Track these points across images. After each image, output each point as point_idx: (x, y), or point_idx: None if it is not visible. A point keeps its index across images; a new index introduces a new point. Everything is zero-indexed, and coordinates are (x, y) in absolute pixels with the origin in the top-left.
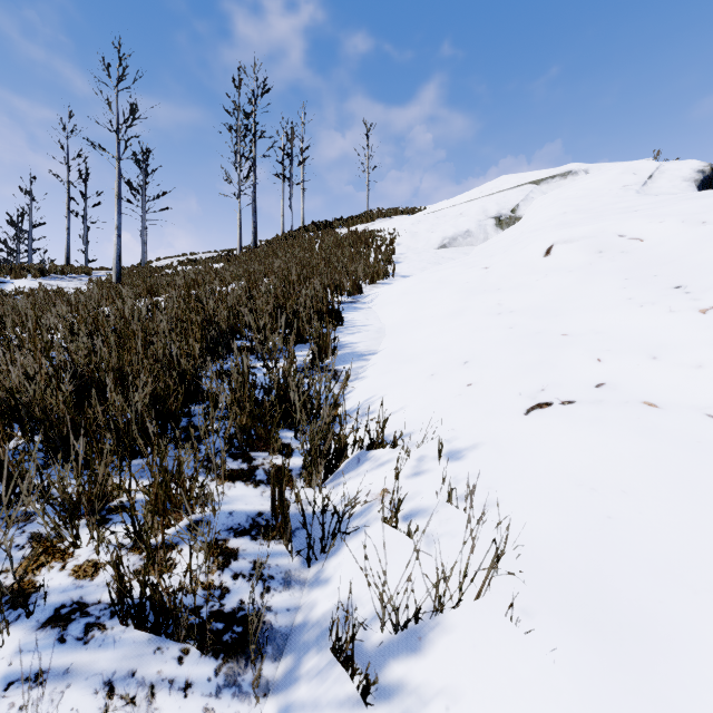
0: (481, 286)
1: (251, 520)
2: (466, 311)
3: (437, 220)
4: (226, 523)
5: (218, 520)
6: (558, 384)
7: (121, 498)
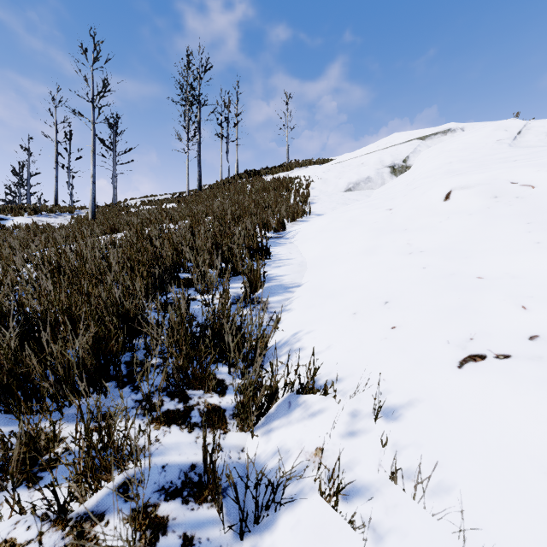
0: (389, 226)
1: (183, 476)
2: (378, 249)
3: (343, 168)
4: (158, 480)
5: (150, 478)
6: (487, 333)
7: (57, 449)
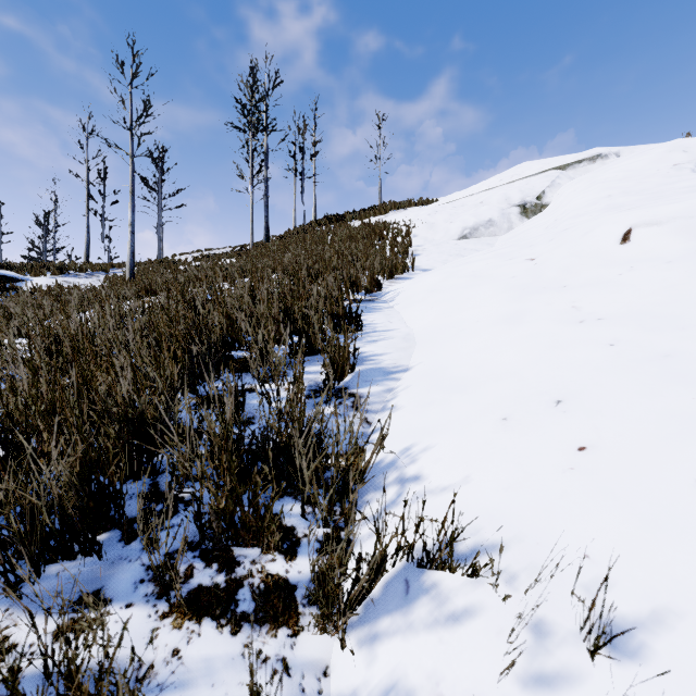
0: (537, 282)
1: None
2: (526, 316)
3: (455, 209)
4: None
5: None
6: None
7: None
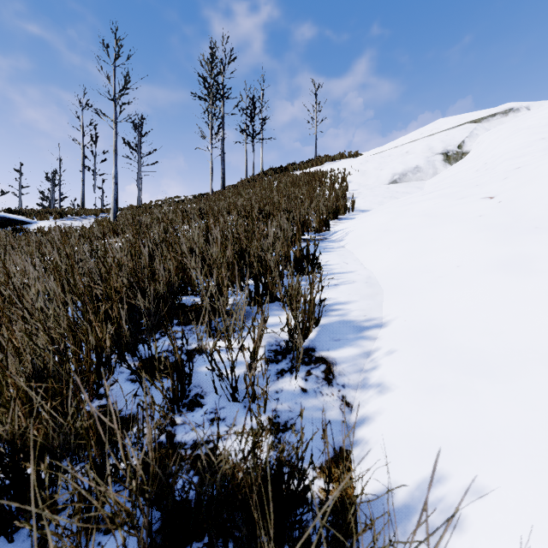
0: (522, 221)
1: None
2: (534, 262)
3: (383, 159)
4: None
5: None
6: None
7: None
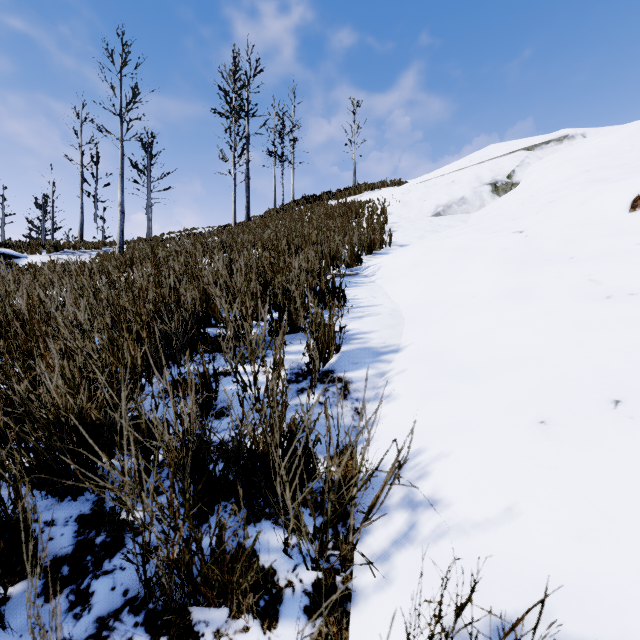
0: (536, 254)
1: None
2: (534, 290)
3: (427, 188)
4: None
5: None
6: None
7: None
